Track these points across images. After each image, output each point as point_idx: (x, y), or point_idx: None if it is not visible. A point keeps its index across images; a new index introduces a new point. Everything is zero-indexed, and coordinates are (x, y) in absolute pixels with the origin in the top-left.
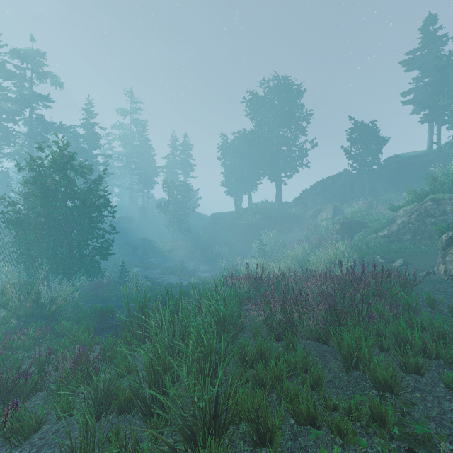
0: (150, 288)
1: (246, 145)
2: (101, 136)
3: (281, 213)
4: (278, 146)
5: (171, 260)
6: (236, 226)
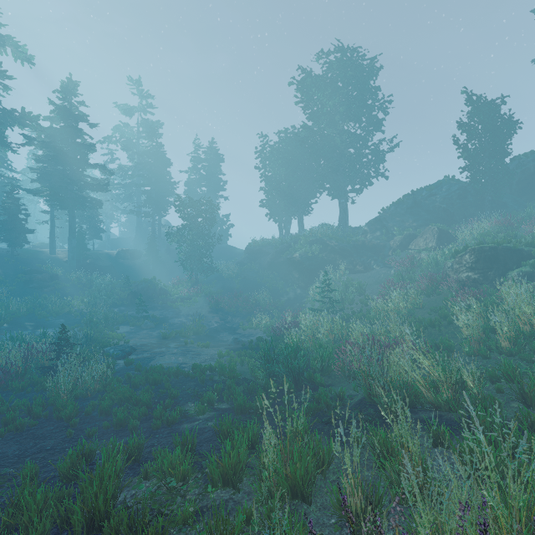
0: (107, 383)
1: (296, 148)
2: (97, 142)
3: (350, 242)
4: (342, 148)
5: (184, 312)
6: (283, 262)
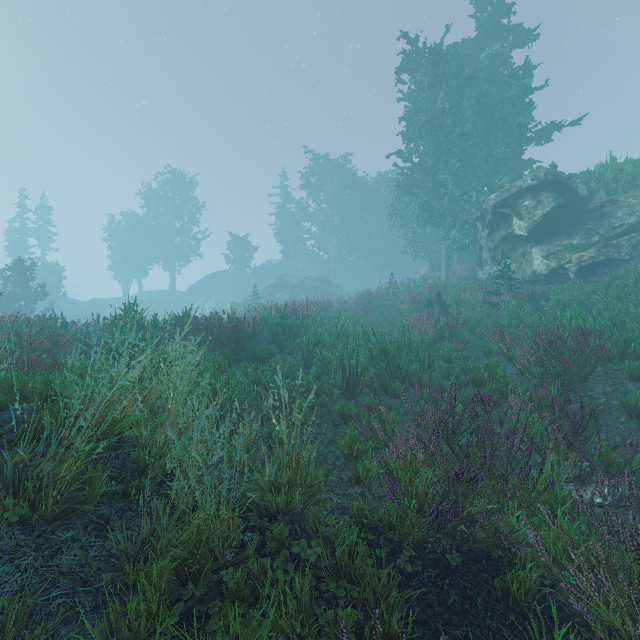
0: None
1: (136, 228)
2: None
3: (174, 301)
4: (172, 237)
5: None
6: None
